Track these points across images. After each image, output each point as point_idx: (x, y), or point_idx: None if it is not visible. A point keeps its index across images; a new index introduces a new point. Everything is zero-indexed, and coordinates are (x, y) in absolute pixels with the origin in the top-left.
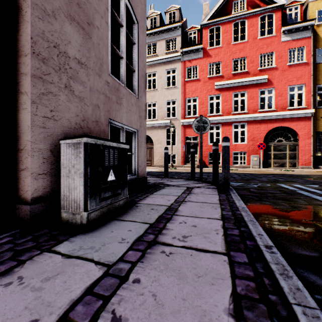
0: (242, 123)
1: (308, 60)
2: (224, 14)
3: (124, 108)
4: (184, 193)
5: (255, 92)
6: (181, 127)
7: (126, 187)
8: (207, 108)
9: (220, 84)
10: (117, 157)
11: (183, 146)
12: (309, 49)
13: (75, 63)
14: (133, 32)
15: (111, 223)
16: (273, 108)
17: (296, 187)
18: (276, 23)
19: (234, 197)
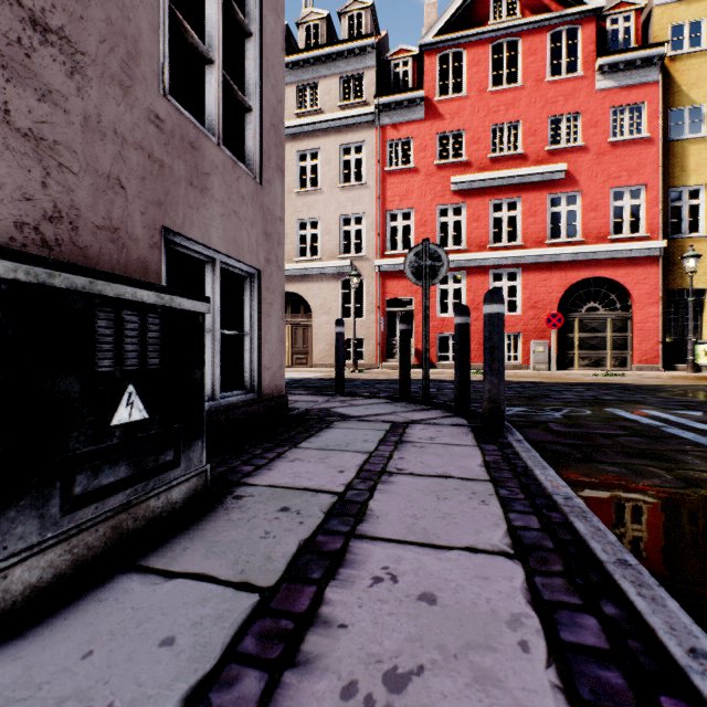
0: (511, 269)
1: (653, 132)
2: (472, 24)
3: (214, 203)
4: (385, 443)
5: (540, 200)
6: (375, 276)
7: (197, 441)
8: (433, 235)
9: (462, 181)
10: (161, 340)
11: (380, 319)
12: (655, 108)
13: (14, 16)
14: (246, 4)
15: (112, 591)
16: (578, 238)
17: (656, 419)
18: (586, 50)
19: (527, 457)
